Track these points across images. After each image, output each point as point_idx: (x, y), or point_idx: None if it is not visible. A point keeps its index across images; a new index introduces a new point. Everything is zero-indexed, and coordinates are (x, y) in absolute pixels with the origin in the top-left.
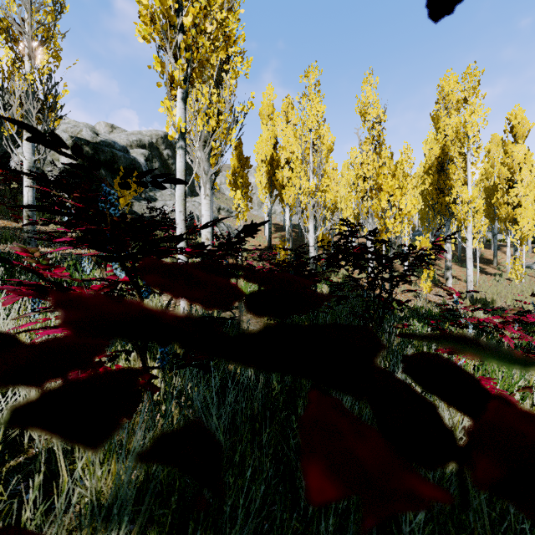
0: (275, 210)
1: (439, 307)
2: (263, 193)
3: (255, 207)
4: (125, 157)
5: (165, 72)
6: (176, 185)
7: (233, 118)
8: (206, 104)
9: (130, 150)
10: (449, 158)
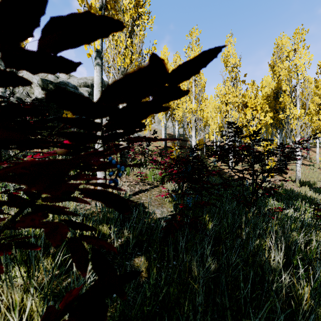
0: (168, 125)
1: (281, 187)
2: (161, 114)
3: (156, 124)
4: (75, 92)
5: (84, 2)
6: (94, 95)
7: (142, 58)
8: (123, 49)
9: (79, 88)
10: (282, 90)
